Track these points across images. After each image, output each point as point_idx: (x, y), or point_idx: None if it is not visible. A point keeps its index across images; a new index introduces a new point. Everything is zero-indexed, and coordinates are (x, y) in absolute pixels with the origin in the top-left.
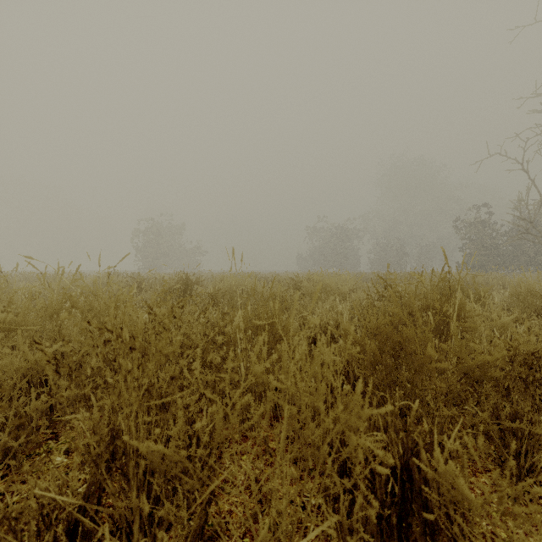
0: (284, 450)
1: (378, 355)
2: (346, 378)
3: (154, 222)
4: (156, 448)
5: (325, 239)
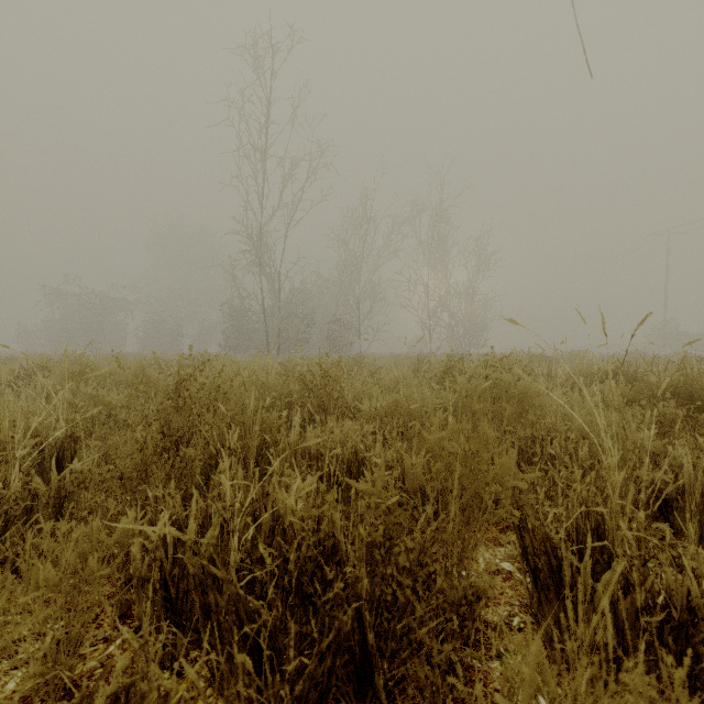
0: None
1: None
2: None
3: None
4: None
5: (70, 308)
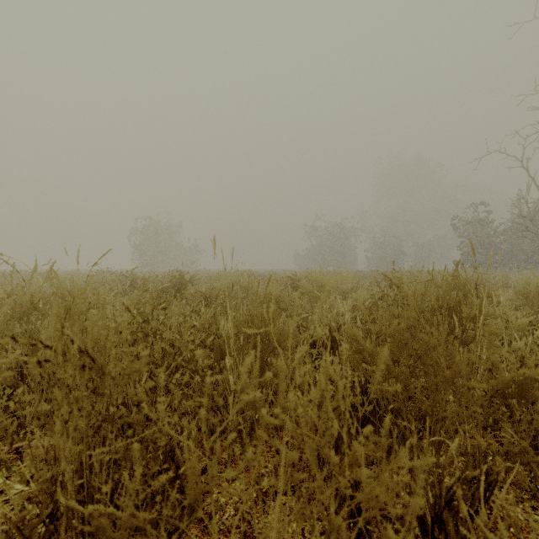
0: (281, 523)
1: (393, 367)
2: (352, 389)
3: (152, 220)
4: (103, 511)
5: (323, 237)
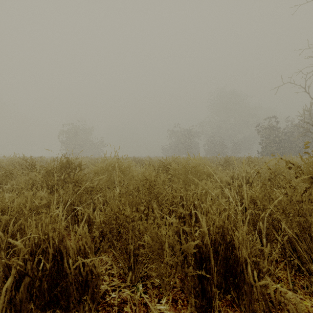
0: None
1: None
2: None
3: (74, 126)
4: None
5: (179, 137)
